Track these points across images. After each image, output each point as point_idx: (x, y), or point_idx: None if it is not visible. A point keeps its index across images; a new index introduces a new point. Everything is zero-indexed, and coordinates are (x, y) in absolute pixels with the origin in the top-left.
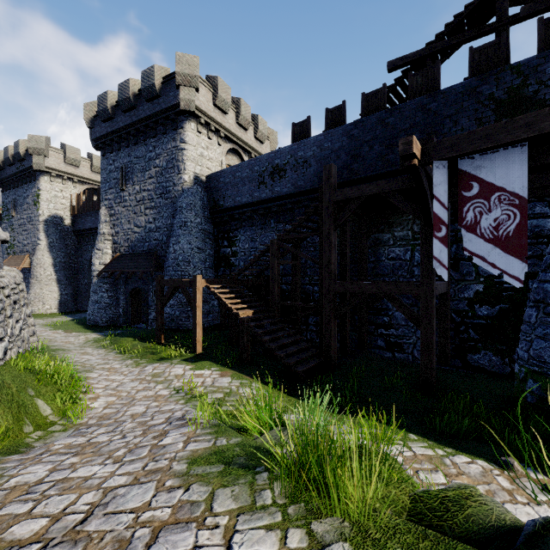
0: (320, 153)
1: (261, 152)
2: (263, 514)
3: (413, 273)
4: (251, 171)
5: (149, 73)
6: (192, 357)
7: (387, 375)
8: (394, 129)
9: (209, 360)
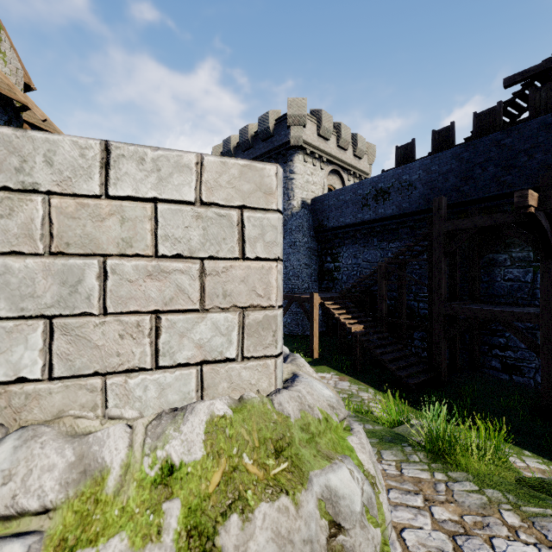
0: (427, 176)
1: (359, 167)
2: (416, 464)
3: (535, 296)
4: (354, 194)
5: (264, 118)
6: (310, 361)
7: (502, 397)
8: (512, 150)
9: (326, 365)
